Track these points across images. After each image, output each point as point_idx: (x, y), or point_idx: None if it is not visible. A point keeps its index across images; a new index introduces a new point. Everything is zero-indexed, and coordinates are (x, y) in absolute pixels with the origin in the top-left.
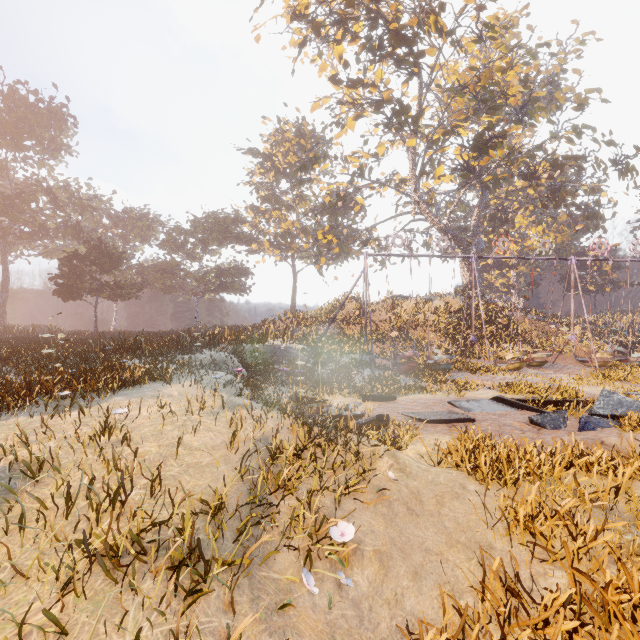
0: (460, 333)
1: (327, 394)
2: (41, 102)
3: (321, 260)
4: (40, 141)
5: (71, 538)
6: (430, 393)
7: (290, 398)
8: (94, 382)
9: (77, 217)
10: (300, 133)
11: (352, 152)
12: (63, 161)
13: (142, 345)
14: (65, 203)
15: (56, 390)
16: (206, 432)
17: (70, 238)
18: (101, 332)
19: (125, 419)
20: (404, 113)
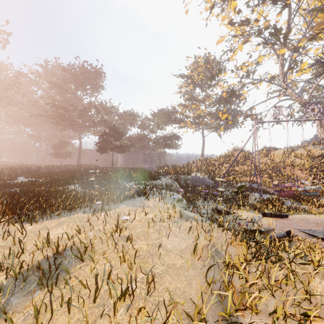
0: (322, 171)
1: (235, 209)
2: (92, 68)
3: (220, 128)
4: (92, 85)
5: (98, 322)
6: (313, 214)
7: (213, 210)
8: (112, 196)
9: (105, 117)
10: (206, 61)
11: (242, 63)
12: (100, 93)
13: (132, 175)
14: (101, 111)
15: (95, 200)
16: (174, 237)
17: (103, 126)
18: (114, 167)
19: (127, 221)
20: (277, 33)
